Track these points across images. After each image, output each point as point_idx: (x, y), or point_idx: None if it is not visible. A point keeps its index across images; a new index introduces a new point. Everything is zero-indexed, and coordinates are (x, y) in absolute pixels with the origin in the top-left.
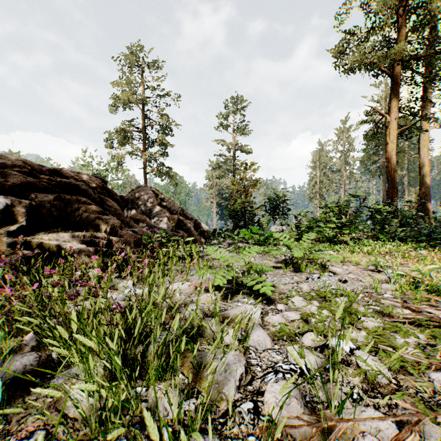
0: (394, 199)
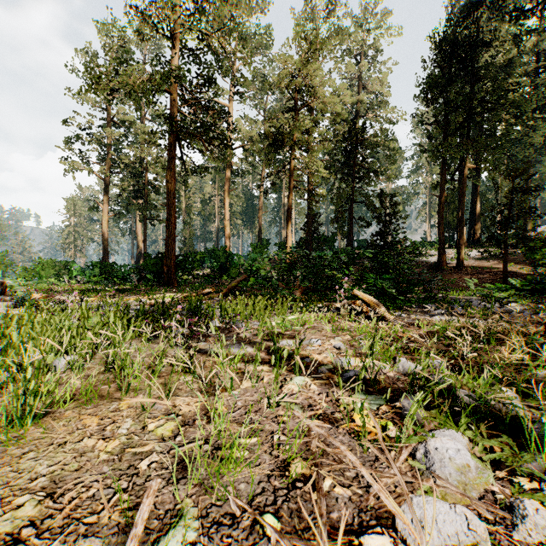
0: (106, 259)
